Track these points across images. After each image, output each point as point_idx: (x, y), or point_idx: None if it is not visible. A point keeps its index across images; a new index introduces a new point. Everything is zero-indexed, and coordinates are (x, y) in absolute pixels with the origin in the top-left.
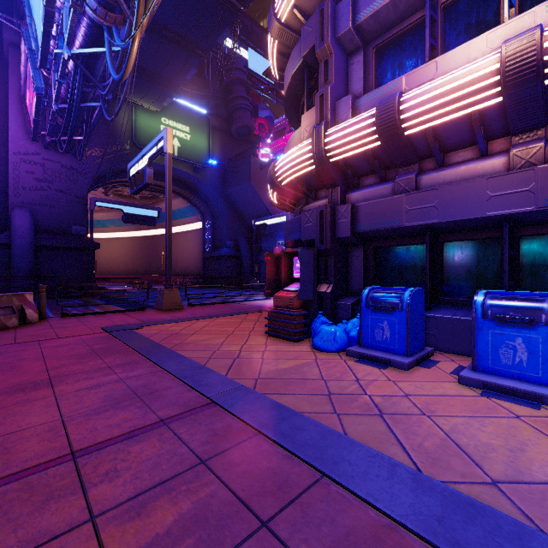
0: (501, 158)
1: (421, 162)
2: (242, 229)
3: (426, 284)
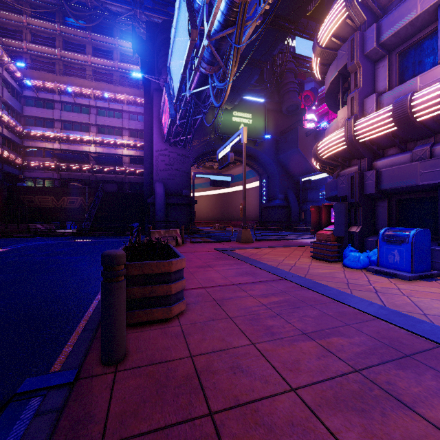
0: None
1: (436, 135)
2: (291, 185)
3: (438, 227)
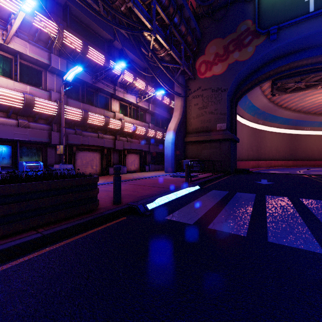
0: (16, 121)
1: None
2: None
3: None
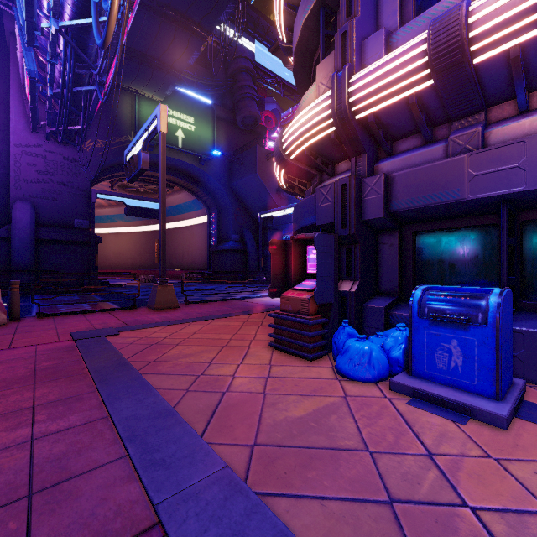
0: None
1: (489, 109)
2: (248, 223)
3: (503, 282)
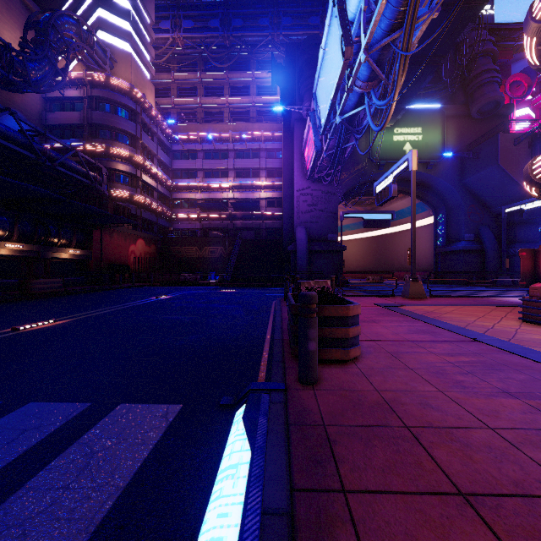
0: None
1: None
2: (486, 219)
3: None
